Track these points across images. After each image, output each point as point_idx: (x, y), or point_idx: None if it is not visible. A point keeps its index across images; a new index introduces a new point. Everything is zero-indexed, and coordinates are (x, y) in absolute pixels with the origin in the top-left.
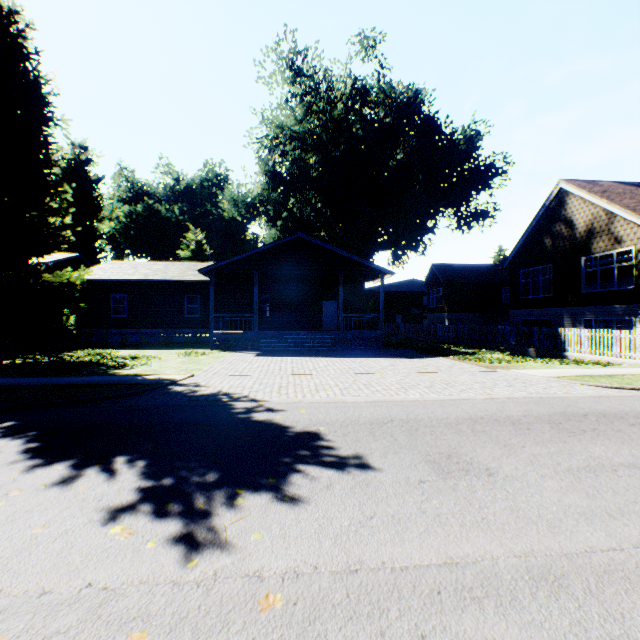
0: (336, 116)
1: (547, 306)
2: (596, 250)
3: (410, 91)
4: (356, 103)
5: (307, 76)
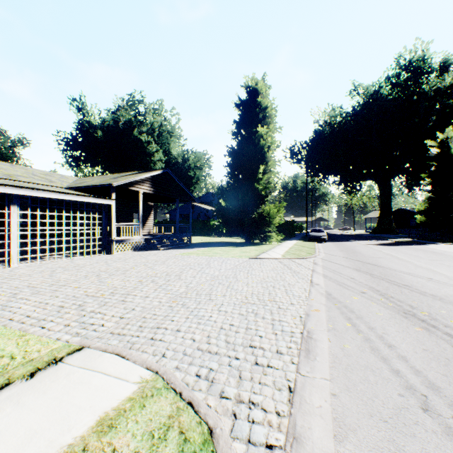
0: None
1: None
2: None
3: None
4: None
5: None
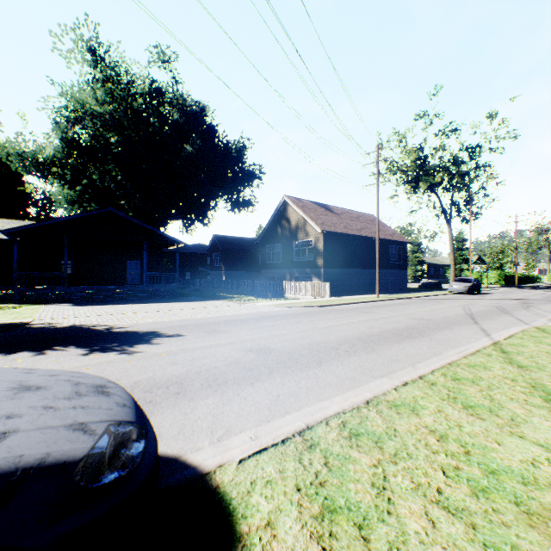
0: (136, 107)
1: (279, 268)
2: (300, 238)
3: (198, 107)
4: (154, 99)
5: (109, 66)
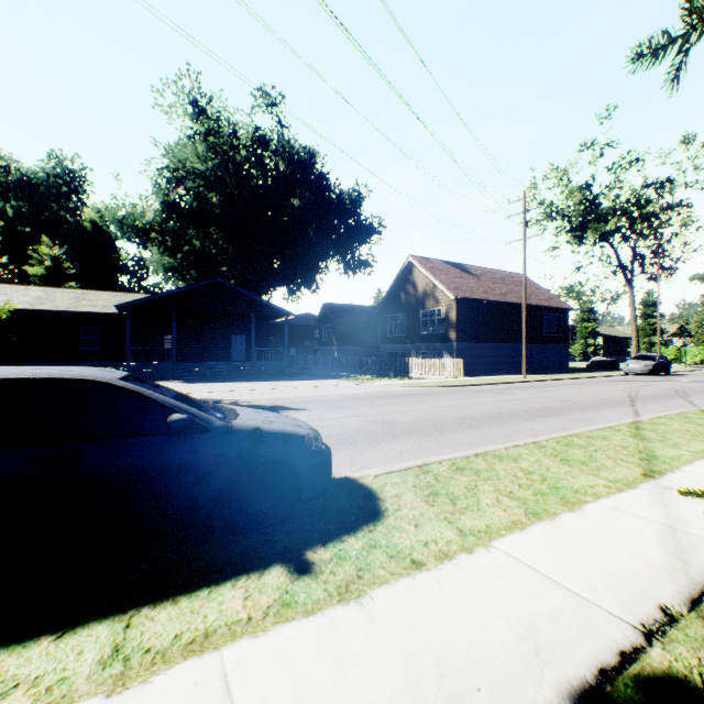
0: (239, 160)
1: (403, 343)
2: (428, 306)
3: (307, 154)
4: (257, 149)
5: (211, 118)
